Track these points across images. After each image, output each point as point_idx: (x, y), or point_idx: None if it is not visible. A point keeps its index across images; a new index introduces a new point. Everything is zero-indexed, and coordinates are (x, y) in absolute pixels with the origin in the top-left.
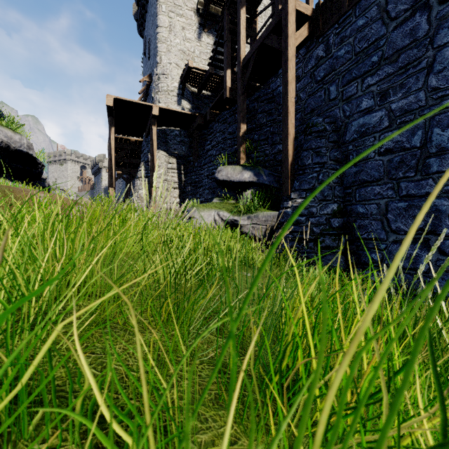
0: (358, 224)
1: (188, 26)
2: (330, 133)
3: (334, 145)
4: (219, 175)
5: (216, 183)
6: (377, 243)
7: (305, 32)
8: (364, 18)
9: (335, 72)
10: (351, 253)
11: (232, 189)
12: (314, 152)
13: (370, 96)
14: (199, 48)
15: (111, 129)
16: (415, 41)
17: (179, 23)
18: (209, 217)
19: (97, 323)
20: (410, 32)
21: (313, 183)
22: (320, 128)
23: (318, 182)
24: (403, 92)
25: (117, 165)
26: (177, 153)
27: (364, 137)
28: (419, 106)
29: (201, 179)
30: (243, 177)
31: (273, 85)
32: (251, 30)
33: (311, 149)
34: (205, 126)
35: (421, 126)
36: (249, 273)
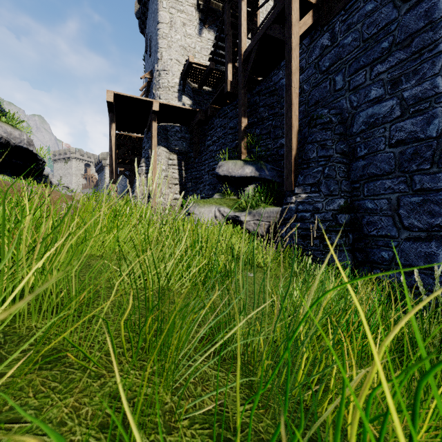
0: (367, 221)
1: (189, 22)
2: (336, 125)
3: (340, 137)
4: (219, 170)
5: (217, 179)
6: (388, 241)
7: (309, 20)
8: (373, 2)
9: (341, 61)
10: (359, 251)
11: (233, 185)
12: (319, 145)
13: (380, 84)
14: (200, 44)
15: (111, 125)
16: (431, 23)
17: (180, 19)
18: (209, 213)
19: (45, 358)
20: (424, 14)
21: (318, 177)
22: (326, 120)
23: (323, 176)
24: (417, 78)
25: (119, 162)
26: (178, 149)
27: (373, 129)
28: (436, 93)
29: (202, 175)
30: (244, 172)
31: (276, 77)
32: (252, 24)
33: (316, 141)
34: (205, 122)
35: (437, 114)
36: (252, 273)
